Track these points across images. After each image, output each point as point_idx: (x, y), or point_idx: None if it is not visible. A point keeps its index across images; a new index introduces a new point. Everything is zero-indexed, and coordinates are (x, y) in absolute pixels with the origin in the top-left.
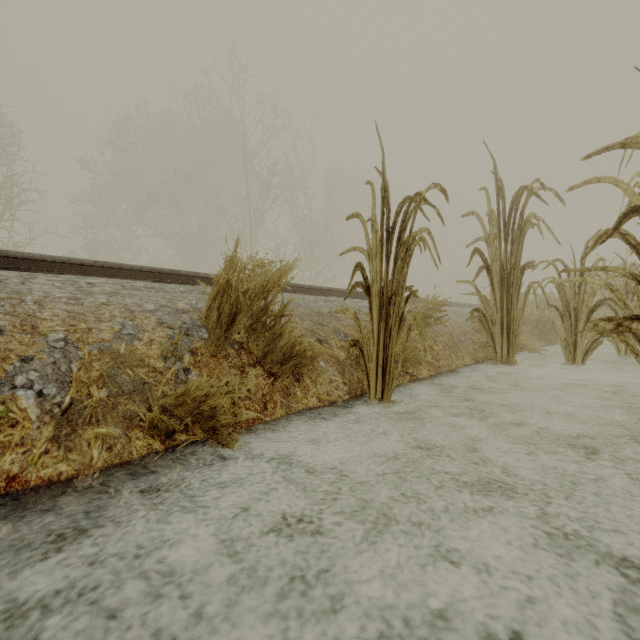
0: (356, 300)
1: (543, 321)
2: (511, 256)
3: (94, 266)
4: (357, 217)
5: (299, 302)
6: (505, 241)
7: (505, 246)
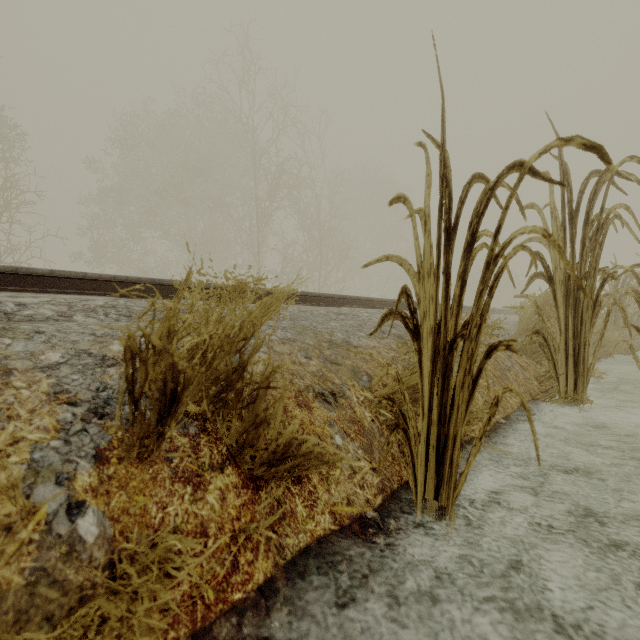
0: (372, 311)
1: (616, 343)
2: (581, 261)
3: (51, 276)
4: (405, 204)
5: (304, 325)
6: (572, 242)
7: (572, 248)
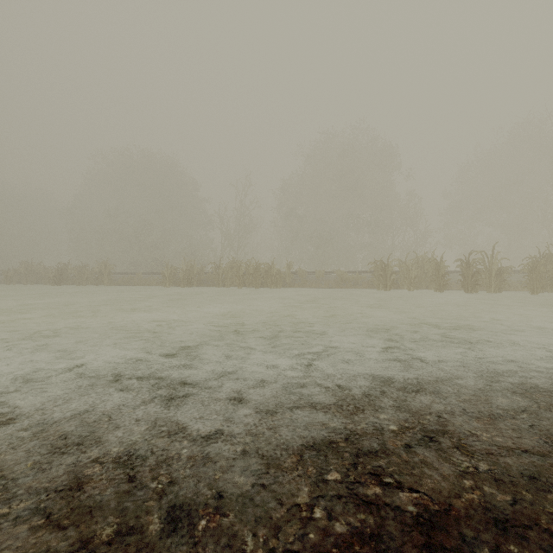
0: None
1: None
2: None
3: None
4: None
5: None
6: None
7: None
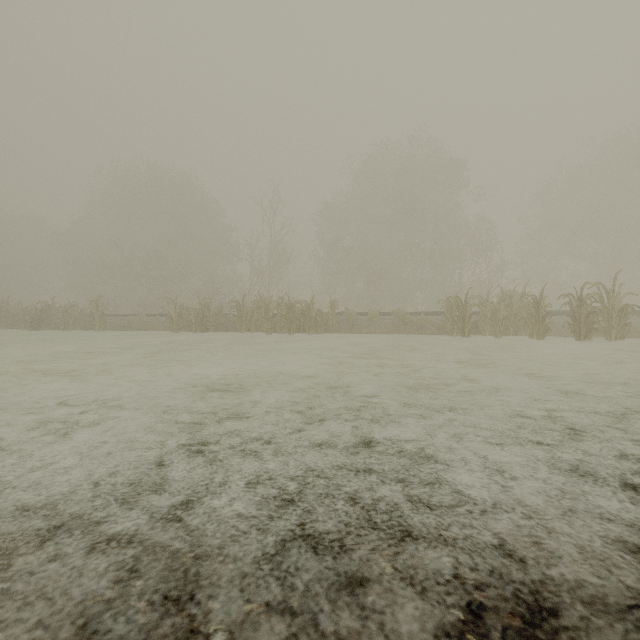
0: None
1: None
2: None
3: (561, 312)
4: None
5: None
6: None
7: None
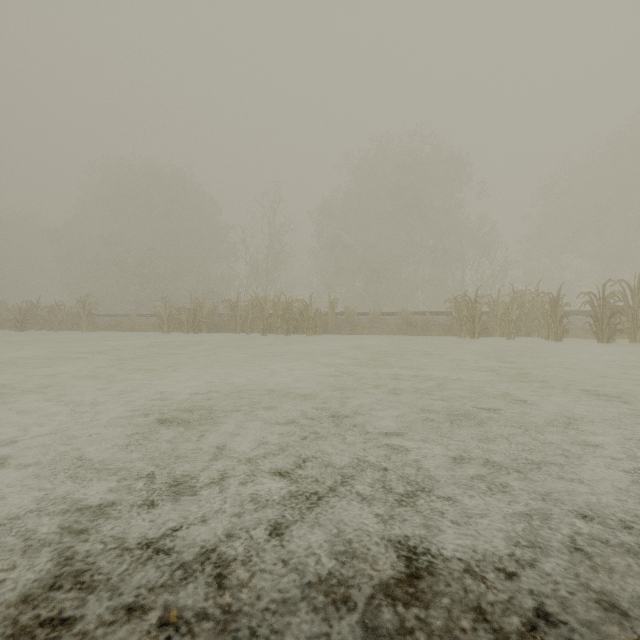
0: None
1: None
2: None
3: (573, 312)
4: None
5: None
6: None
7: None
